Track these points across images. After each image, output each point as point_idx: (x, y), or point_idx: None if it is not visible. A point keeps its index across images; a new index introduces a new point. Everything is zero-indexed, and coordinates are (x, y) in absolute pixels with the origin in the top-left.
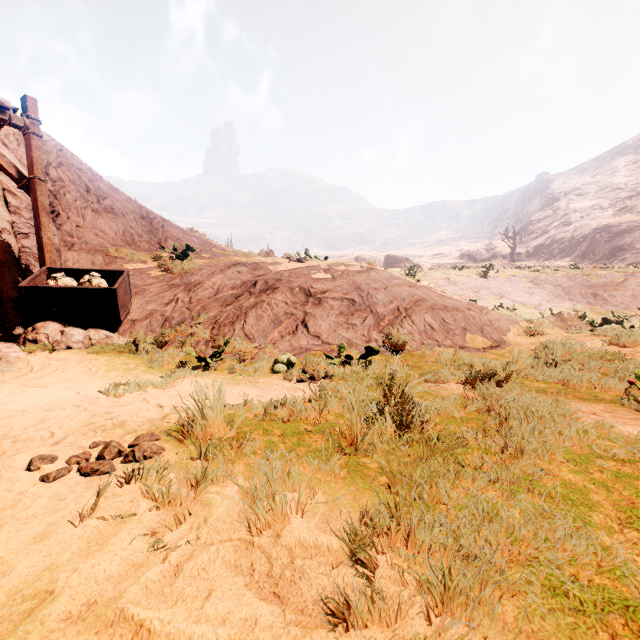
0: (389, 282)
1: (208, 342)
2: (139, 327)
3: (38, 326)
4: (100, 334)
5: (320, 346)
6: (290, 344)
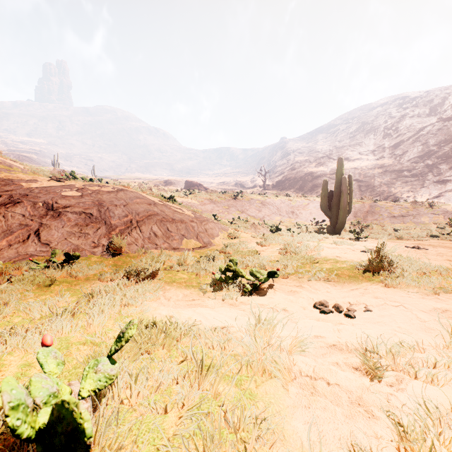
0: (131, 200)
1: None
2: None
3: None
4: None
5: (46, 252)
6: (16, 251)
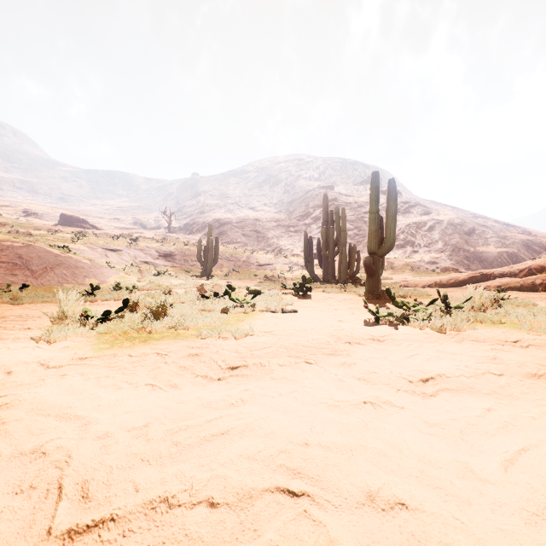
0: (42, 253)
1: None
2: None
3: None
4: None
5: None
6: None
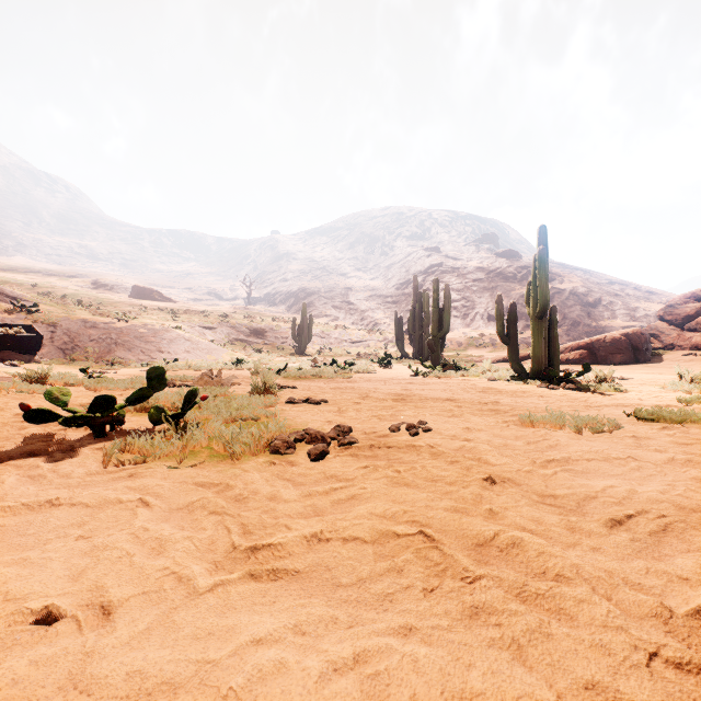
0: (175, 334)
1: (98, 360)
2: (47, 354)
3: (7, 353)
4: (37, 357)
5: (152, 360)
6: (139, 360)
